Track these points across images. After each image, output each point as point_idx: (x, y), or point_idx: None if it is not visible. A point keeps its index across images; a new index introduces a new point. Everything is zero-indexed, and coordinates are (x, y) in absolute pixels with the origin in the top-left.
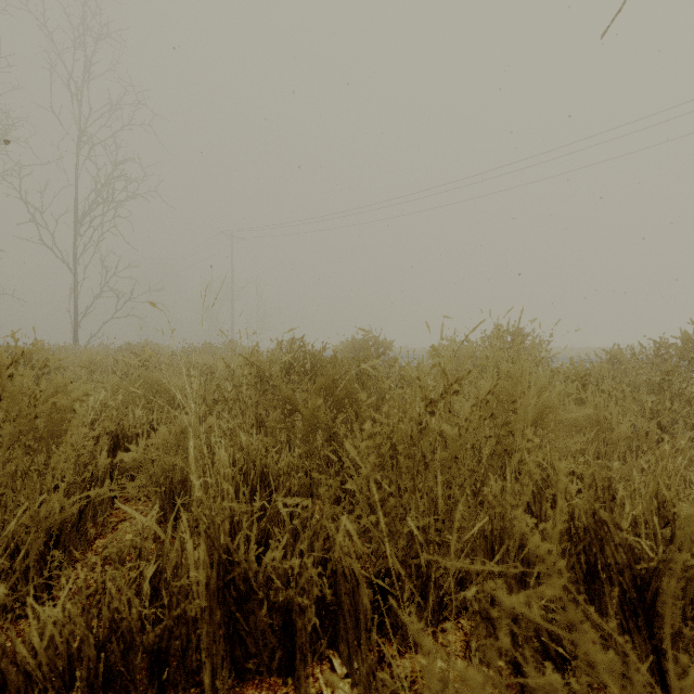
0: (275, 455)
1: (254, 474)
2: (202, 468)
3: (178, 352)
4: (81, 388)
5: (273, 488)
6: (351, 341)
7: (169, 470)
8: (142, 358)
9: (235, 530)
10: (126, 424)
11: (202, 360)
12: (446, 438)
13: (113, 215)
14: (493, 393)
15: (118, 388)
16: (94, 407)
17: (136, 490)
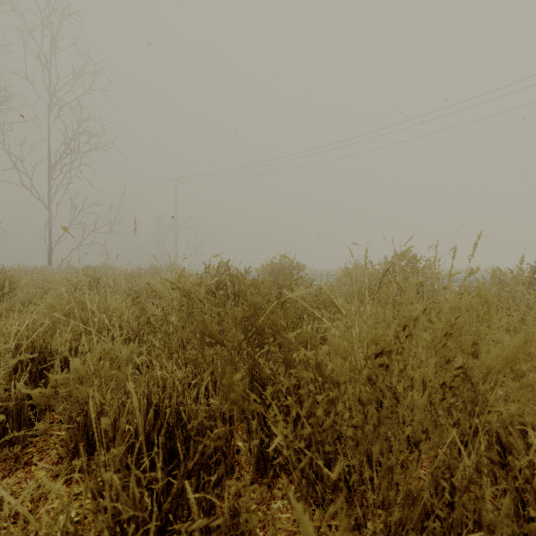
0: (196, 384)
1: (169, 413)
2: (117, 402)
3: (127, 274)
4: (3, 314)
5: (181, 456)
6: (270, 264)
7: (84, 402)
8: (93, 279)
9: (123, 532)
10: (53, 347)
11: (142, 281)
12: (398, 394)
13: (80, 163)
14: (444, 331)
15: (55, 310)
16: (22, 331)
17: (46, 426)
